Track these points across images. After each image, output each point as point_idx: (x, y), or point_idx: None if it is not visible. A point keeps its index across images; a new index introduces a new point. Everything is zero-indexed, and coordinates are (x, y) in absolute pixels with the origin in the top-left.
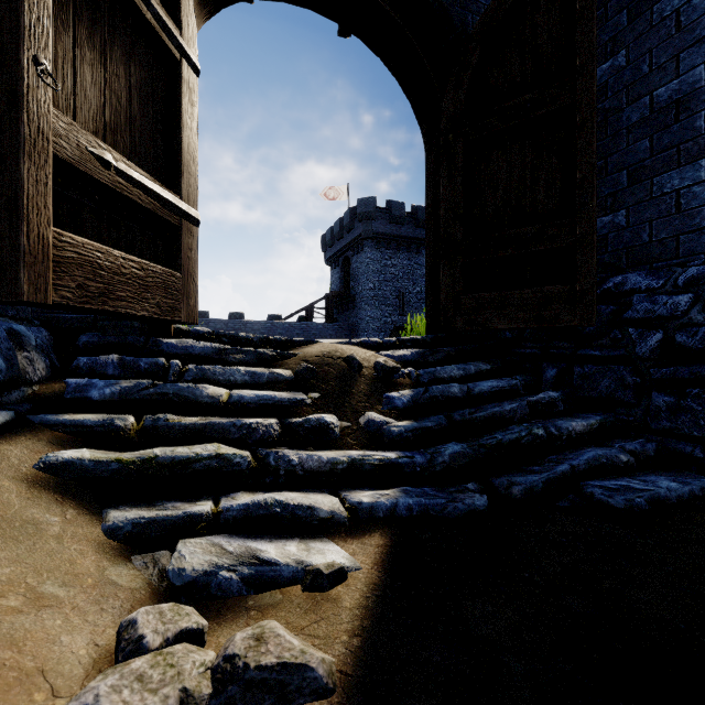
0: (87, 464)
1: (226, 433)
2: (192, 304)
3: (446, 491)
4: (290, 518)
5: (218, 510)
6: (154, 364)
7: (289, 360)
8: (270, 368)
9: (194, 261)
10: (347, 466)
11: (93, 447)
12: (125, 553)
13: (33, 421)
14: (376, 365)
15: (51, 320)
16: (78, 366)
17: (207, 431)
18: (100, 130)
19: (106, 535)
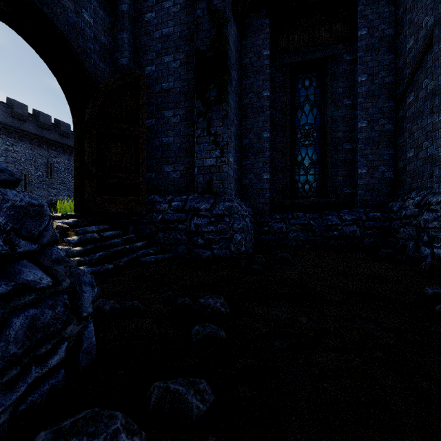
0: None
1: None
2: None
3: (99, 267)
4: None
5: None
6: None
7: None
8: None
9: None
10: None
11: None
12: None
13: None
14: (58, 226)
15: None
16: None
17: None
18: None
19: None
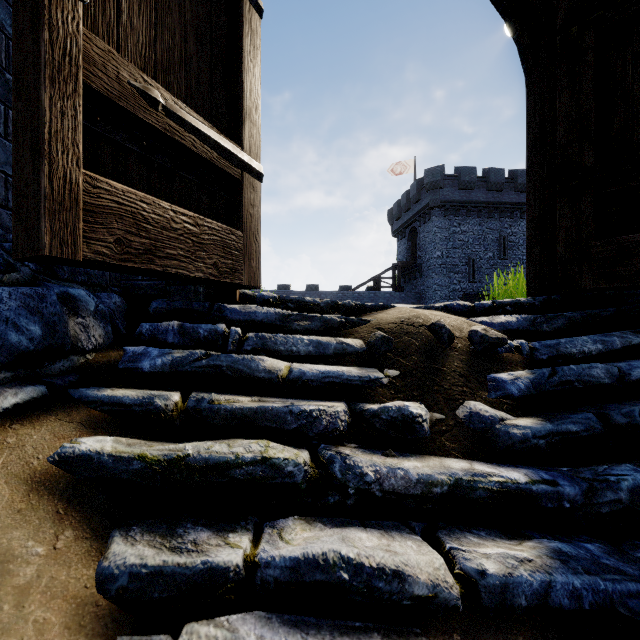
0: (105, 460)
1: (280, 422)
2: (254, 266)
3: (633, 559)
4: (364, 591)
5: (254, 559)
6: (213, 331)
7: (359, 328)
8: (338, 337)
9: (256, 219)
10: (448, 489)
11: (128, 431)
12: (110, 628)
13: (73, 396)
14: (472, 335)
15: (129, 287)
16: (141, 333)
17: (257, 418)
18: (150, 68)
19: (96, 585)
